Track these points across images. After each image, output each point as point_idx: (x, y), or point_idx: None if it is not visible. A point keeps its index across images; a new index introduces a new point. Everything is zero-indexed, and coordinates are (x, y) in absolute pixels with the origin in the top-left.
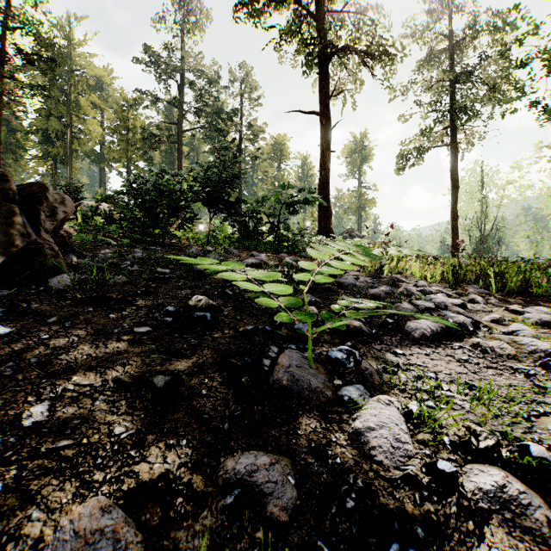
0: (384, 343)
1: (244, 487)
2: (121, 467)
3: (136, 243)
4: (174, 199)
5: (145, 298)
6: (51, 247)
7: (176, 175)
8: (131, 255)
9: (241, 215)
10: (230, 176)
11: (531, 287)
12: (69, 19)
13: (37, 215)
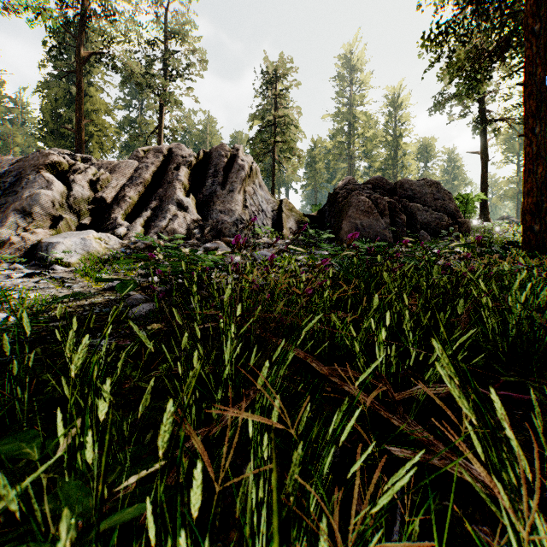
0: None
1: None
2: None
3: None
4: None
5: None
6: None
7: None
8: None
9: None
10: None
11: None
12: None
13: None
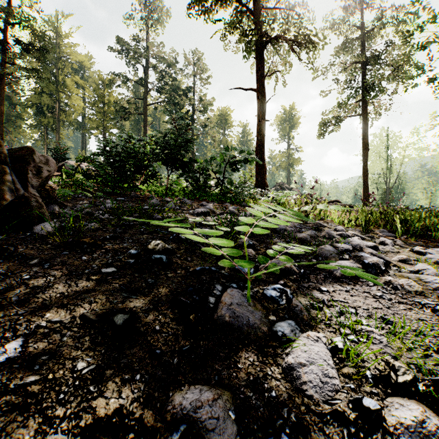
0: (311, 281)
1: (189, 422)
2: (81, 403)
3: (108, 195)
4: (139, 159)
5: (113, 242)
6: (36, 200)
7: (140, 140)
8: (103, 205)
9: (193, 172)
10: (184, 140)
11: (430, 230)
12: (57, 16)
13: (25, 174)
